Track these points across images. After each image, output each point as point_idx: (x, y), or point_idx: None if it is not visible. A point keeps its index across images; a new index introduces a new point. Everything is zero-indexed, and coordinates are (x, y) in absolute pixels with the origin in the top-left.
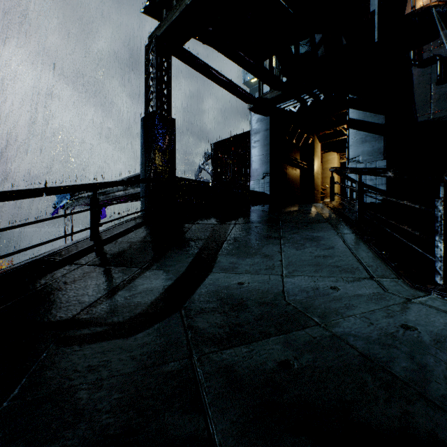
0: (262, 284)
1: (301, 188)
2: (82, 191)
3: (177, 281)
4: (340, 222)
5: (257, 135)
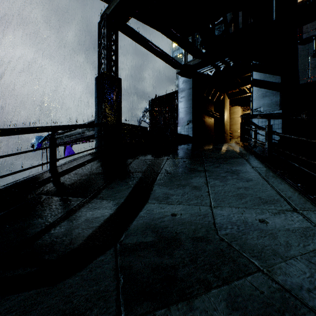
0: (193, 216)
1: (215, 132)
2: (41, 132)
3: (116, 212)
4: (253, 158)
5: (183, 92)
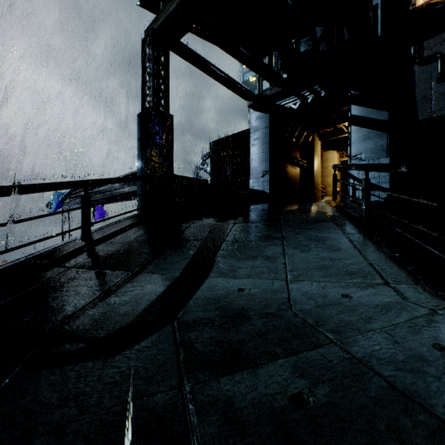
0: (264, 291)
1: (301, 187)
2: (71, 188)
3: (171, 287)
4: (345, 221)
5: (256, 132)
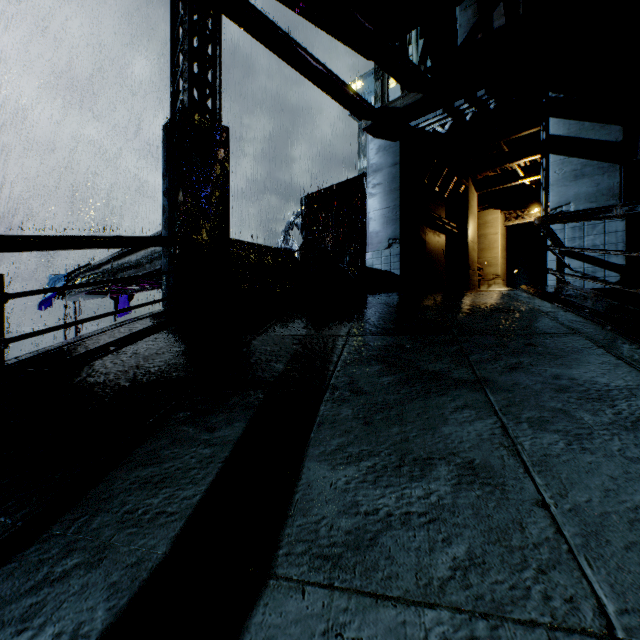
0: None
1: (447, 266)
2: None
3: None
4: (613, 335)
5: (378, 174)
